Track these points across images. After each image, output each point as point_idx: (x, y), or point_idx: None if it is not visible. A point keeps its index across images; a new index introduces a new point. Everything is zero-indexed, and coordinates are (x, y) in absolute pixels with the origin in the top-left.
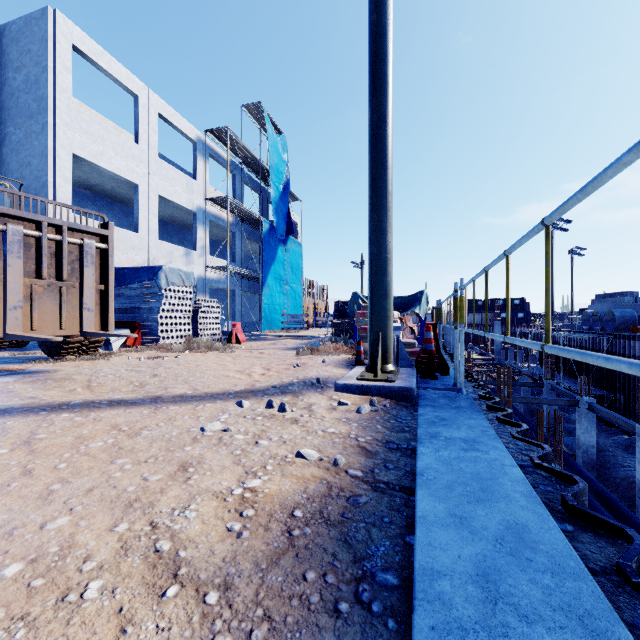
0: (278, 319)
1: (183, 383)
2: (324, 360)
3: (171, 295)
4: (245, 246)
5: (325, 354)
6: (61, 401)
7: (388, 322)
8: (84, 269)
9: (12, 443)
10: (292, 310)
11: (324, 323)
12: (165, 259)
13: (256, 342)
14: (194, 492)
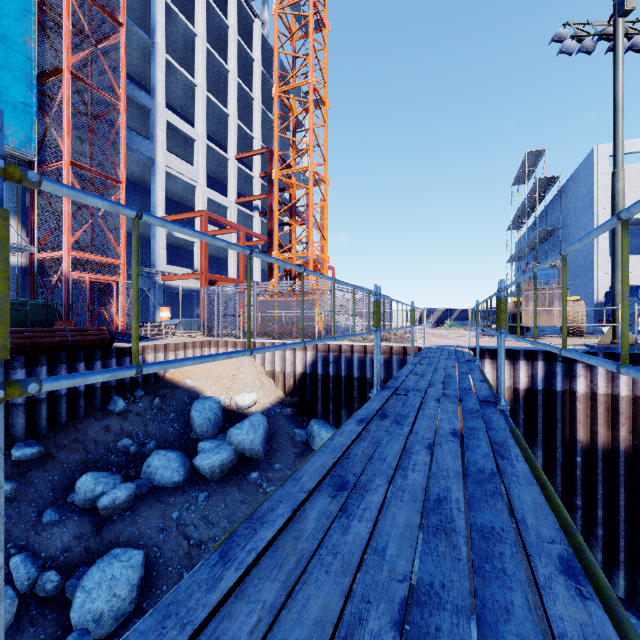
0: None
1: None
2: None
3: None
4: None
5: None
6: None
7: (615, 322)
8: (554, 302)
9: None
10: None
11: None
12: None
13: None
14: None
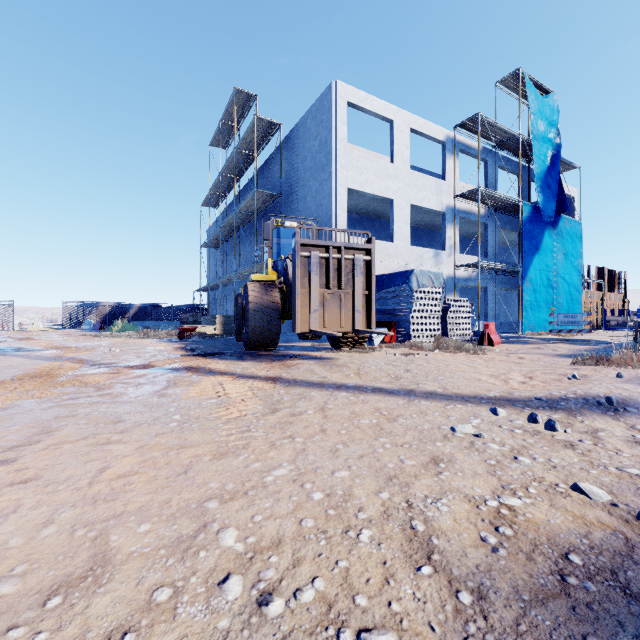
0: (544, 319)
1: (433, 381)
2: (620, 374)
3: (421, 296)
4: (499, 237)
5: (621, 366)
6: (341, 382)
7: None
8: (355, 279)
9: (314, 407)
10: (565, 307)
11: (620, 324)
12: (416, 263)
13: (513, 345)
14: (445, 487)
